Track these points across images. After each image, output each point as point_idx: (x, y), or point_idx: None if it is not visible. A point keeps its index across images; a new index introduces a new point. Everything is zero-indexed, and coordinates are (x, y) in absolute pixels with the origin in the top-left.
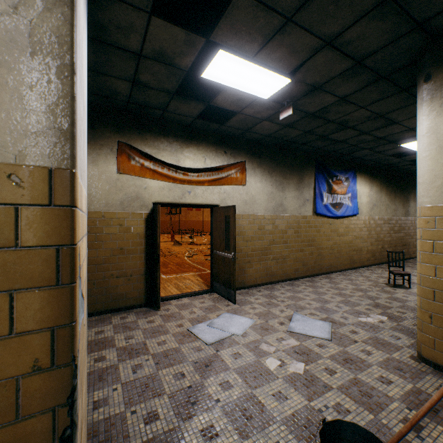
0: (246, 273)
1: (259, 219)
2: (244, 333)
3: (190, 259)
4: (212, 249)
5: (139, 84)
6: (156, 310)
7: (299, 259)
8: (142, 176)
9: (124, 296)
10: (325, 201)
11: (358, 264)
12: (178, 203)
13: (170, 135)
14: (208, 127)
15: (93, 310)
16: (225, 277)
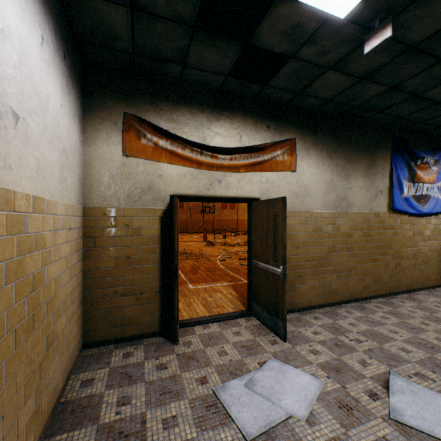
0: (296, 290)
1: (314, 217)
2: (310, 415)
3: (222, 264)
4: (250, 258)
5: (141, 11)
6: (172, 343)
7: (369, 273)
8: (155, 159)
9: (131, 321)
10: (406, 193)
11: None
12: (204, 195)
13: (193, 104)
14: (244, 90)
15: (91, 339)
16: (269, 300)
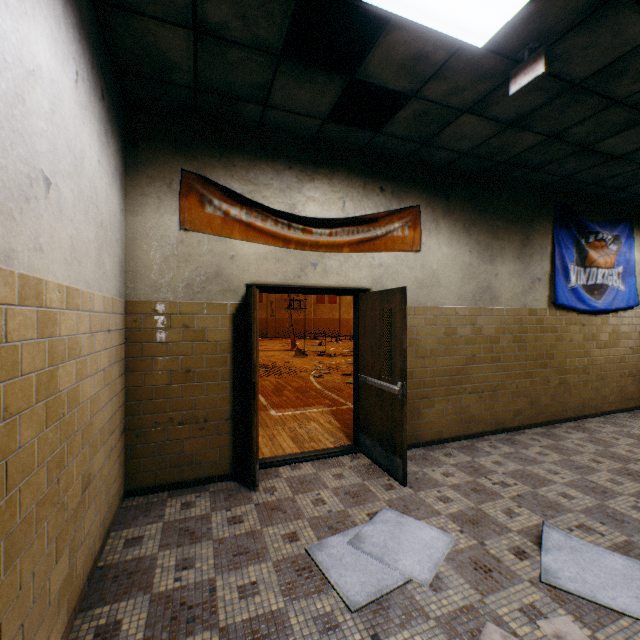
0: (420, 417)
1: (445, 315)
2: (435, 579)
3: (318, 382)
4: (357, 371)
5: (207, 35)
6: (249, 489)
7: (522, 392)
8: (225, 234)
9: (192, 459)
10: (573, 281)
11: (637, 402)
12: (293, 285)
13: (278, 158)
14: (348, 139)
15: (136, 485)
16: (382, 429)
